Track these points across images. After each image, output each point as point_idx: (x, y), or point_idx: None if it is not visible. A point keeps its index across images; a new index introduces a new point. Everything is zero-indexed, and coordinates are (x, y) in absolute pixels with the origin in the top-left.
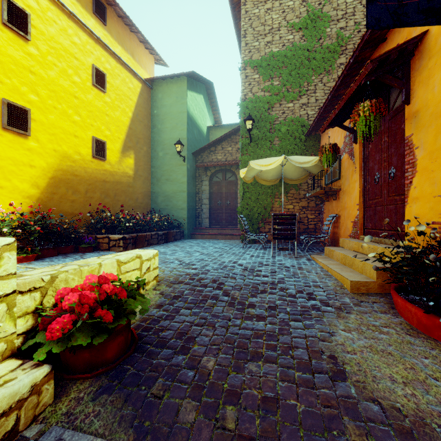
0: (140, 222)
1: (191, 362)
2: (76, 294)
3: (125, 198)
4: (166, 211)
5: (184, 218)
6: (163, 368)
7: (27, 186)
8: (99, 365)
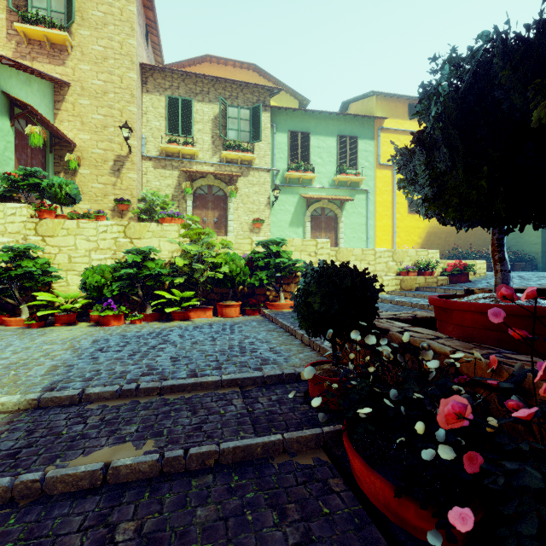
0: (484, 254)
1: (487, 283)
2: (453, 263)
3: (474, 239)
4: (516, 247)
5: (537, 253)
6: (478, 283)
7: (417, 238)
8: (459, 282)
